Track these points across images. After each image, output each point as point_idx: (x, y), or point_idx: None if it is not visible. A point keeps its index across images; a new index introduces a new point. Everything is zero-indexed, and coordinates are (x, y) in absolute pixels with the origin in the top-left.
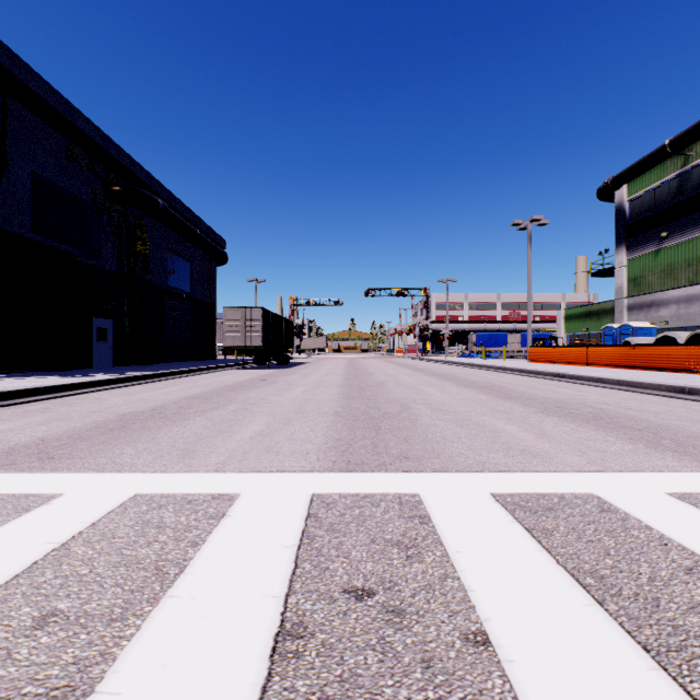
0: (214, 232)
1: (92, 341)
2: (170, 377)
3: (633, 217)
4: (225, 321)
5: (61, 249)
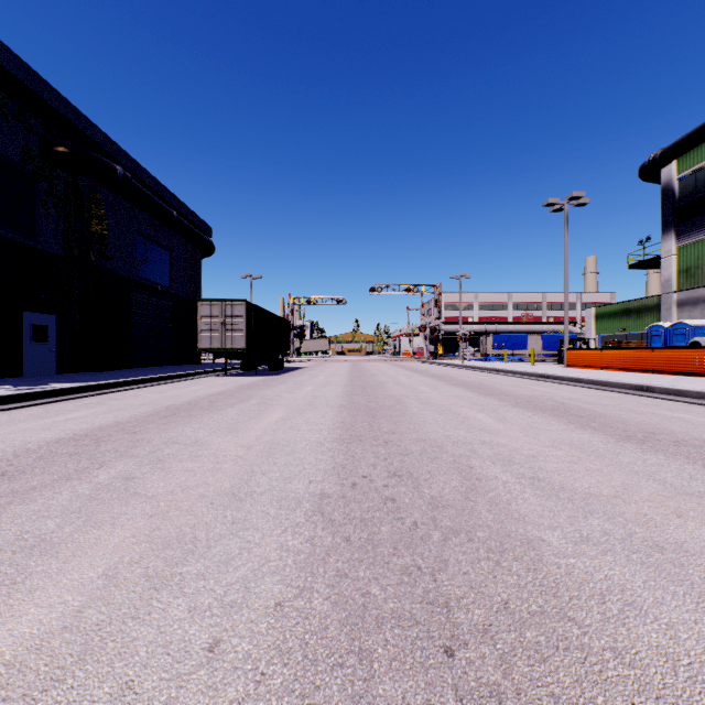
0: (198, 217)
1: (23, 342)
2: (106, 391)
3: (685, 197)
4: (201, 317)
5: None
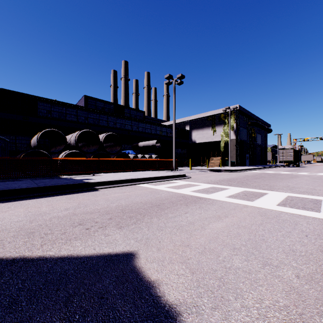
0: (268, 123)
1: (246, 159)
2: (272, 168)
3: None
4: (279, 153)
5: (244, 140)
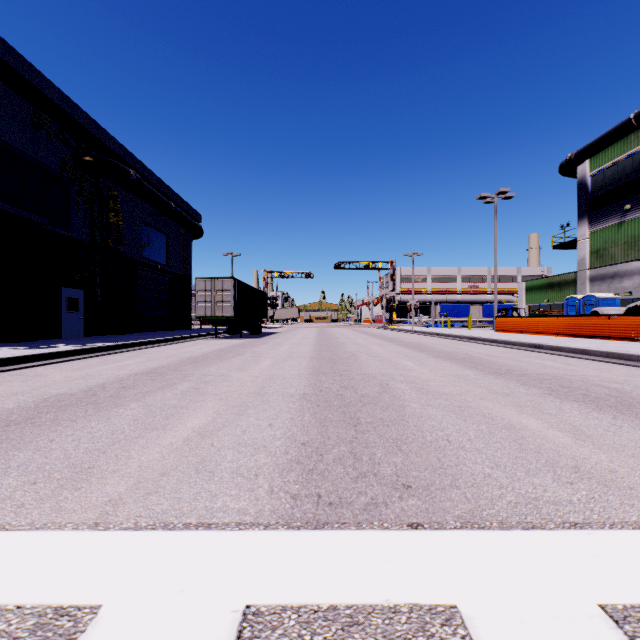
0: (190, 206)
1: (61, 311)
2: (135, 348)
3: (596, 190)
4: (197, 291)
5: (26, 217)
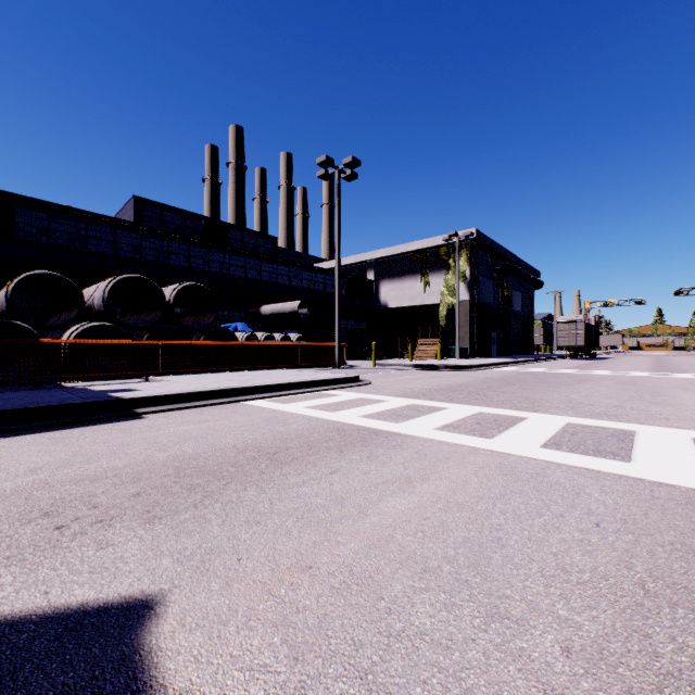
0: (535, 269)
1: (491, 344)
2: (543, 361)
3: None
4: (558, 331)
5: (488, 304)
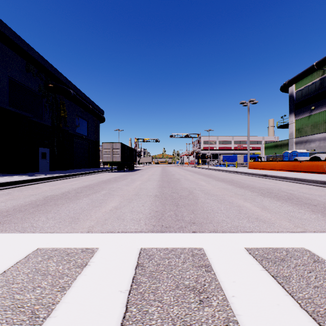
0: (98, 107)
1: (38, 159)
2: (75, 176)
3: (298, 99)
4: (103, 149)
5: (23, 114)
